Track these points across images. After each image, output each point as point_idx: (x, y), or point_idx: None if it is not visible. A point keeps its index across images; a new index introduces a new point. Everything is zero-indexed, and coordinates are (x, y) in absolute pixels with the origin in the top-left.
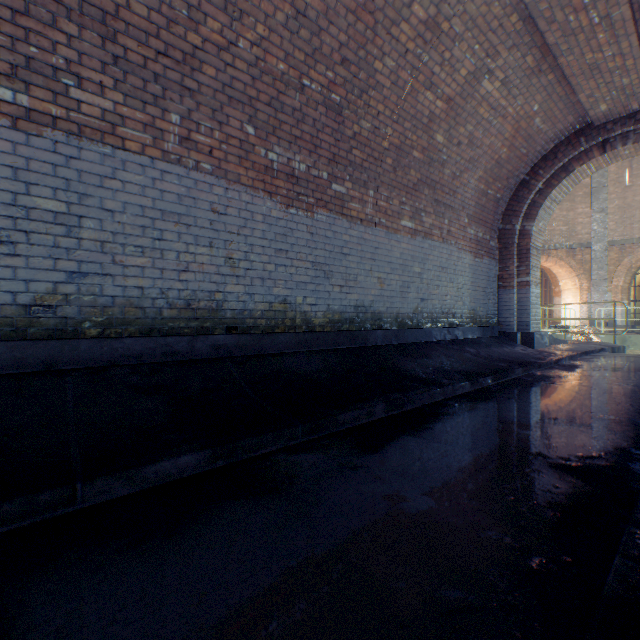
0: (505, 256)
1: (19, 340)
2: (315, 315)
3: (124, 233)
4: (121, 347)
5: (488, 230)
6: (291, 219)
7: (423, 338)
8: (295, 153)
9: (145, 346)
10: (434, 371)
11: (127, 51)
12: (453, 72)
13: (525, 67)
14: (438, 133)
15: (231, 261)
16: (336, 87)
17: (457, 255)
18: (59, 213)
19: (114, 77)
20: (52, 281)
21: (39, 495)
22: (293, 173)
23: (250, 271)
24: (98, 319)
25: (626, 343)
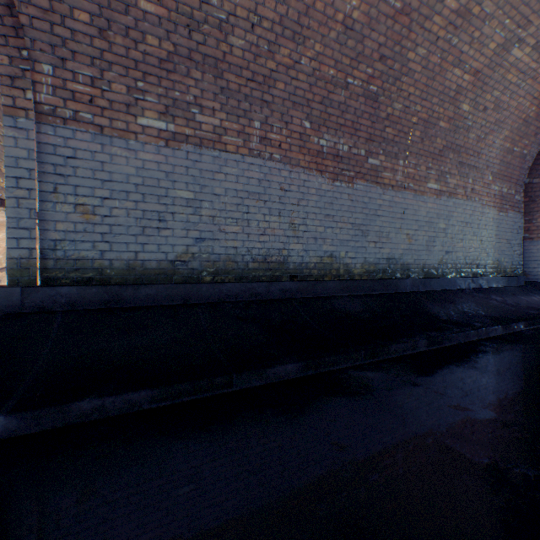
0: (532, 209)
1: (170, 283)
2: (354, 266)
3: (225, 210)
4: (225, 289)
5: (513, 185)
6: (336, 190)
7: (448, 286)
8: (339, 137)
9: (239, 289)
10: (463, 315)
11: (228, 83)
12: (481, 47)
13: None
14: (464, 103)
15: (293, 226)
16: (374, 80)
17: (480, 210)
18: (189, 199)
19: (220, 102)
20: (185, 245)
21: (215, 378)
22: (338, 154)
23: (306, 233)
24: (210, 270)
25: None
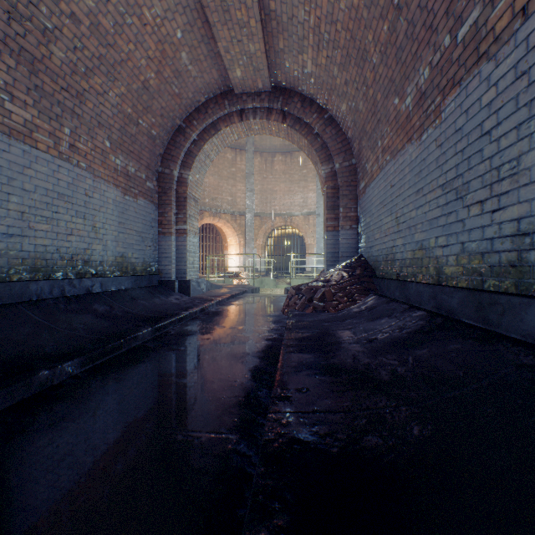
0: (165, 201)
1: None
2: None
3: None
4: None
5: (145, 168)
6: None
7: (4, 298)
8: None
9: None
10: None
11: None
12: None
13: None
14: None
15: None
16: None
17: (93, 184)
18: None
19: None
20: None
21: None
22: None
23: None
24: None
25: (263, 283)
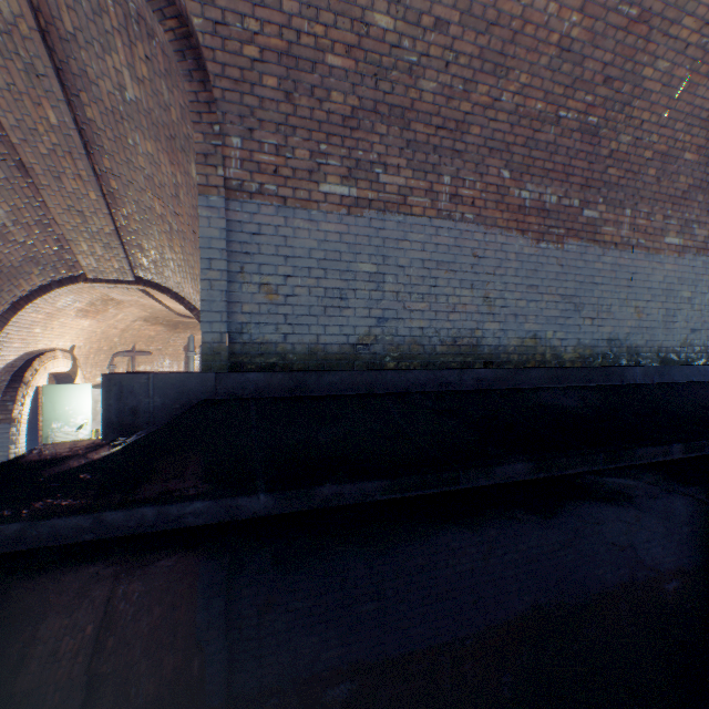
0: None
1: (353, 370)
2: (564, 350)
3: (410, 284)
4: (411, 377)
5: None
6: (541, 253)
7: (695, 377)
8: (546, 186)
9: (427, 377)
10: None
11: (416, 134)
12: None
13: None
14: None
15: (487, 300)
16: (594, 109)
17: None
18: (371, 273)
19: (406, 158)
20: (367, 325)
21: (442, 474)
22: (543, 207)
23: (503, 308)
24: (394, 354)
25: None
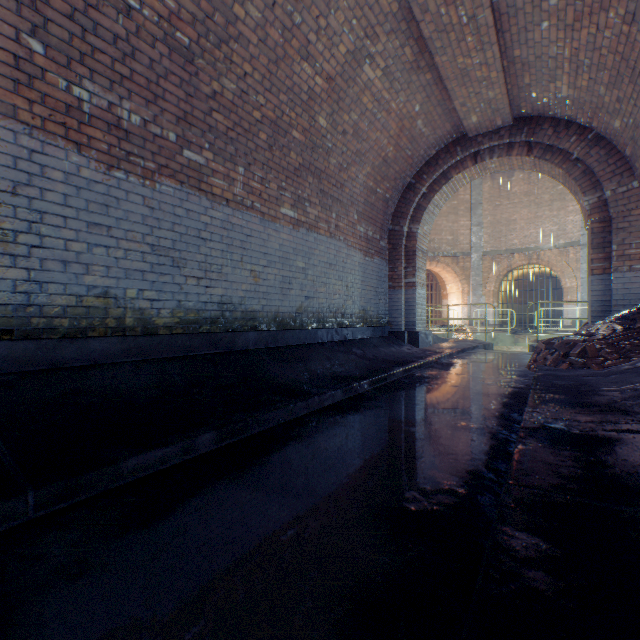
0: (395, 257)
1: None
2: (158, 313)
3: None
4: None
5: (379, 230)
6: (117, 185)
7: (307, 340)
8: (122, 97)
9: None
10: (308, 378)
11: None
12: (332, 46)
13: (405, 60)
14: (321, 115)
15: None
16: (182, 24)
17: (347, 252)
18: None
19: None
20: None
21: None
22: (119, 124)
23: (39, 250)
24: None
25: (496, 340)
